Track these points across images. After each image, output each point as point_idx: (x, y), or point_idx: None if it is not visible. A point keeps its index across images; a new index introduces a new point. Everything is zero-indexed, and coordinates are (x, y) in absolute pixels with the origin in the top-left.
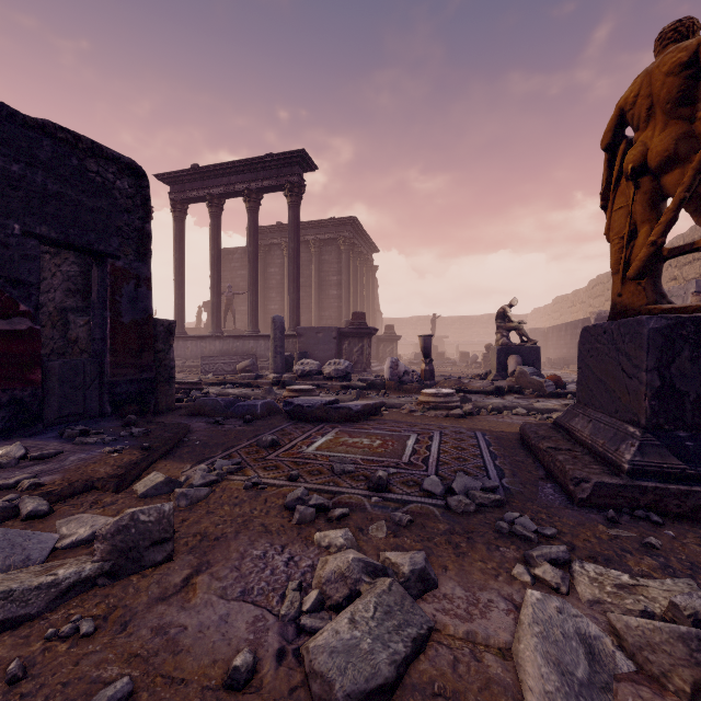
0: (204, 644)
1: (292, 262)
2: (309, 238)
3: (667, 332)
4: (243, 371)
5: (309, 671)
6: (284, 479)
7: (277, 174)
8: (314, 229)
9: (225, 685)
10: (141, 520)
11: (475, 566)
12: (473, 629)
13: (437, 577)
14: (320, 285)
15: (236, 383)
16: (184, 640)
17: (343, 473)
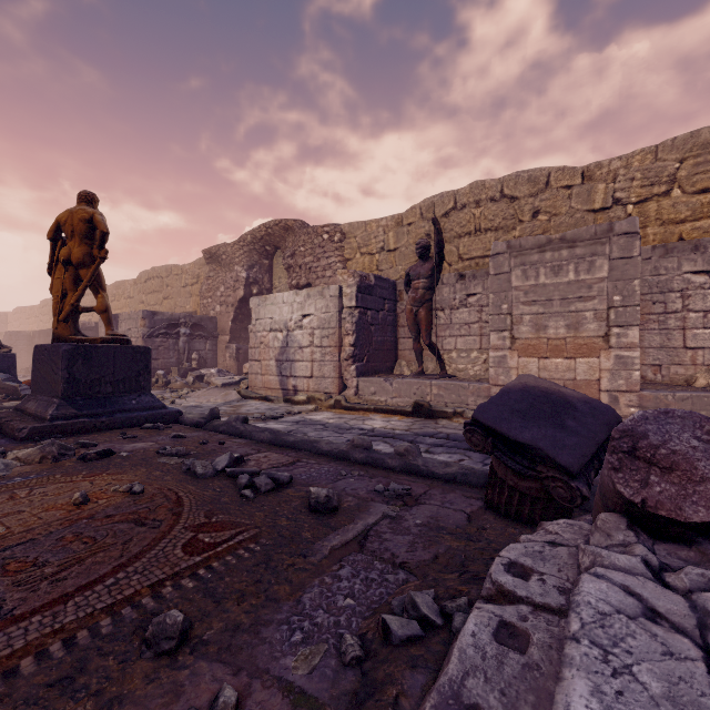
0: None
1: None
2: None
3: (72, 351)
4: None
5: None
6: None
7: None
8: None
9: None
10: None
11: None
12: None
13: None
14: None
15: None
16: None
17: None
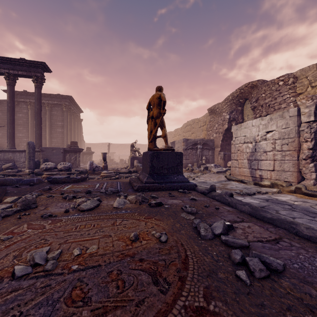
0: (56, 211)
1: (37, 115)
2: (45, 101)
3: (152, 154)
4: (7, 169)
5: (80, 208)
6: (59, 194)
7: (28, 70)
8: (48, 98)
9: (64, 212)
10: (28, 199)
11: (110, 199)
12: (107, 204)
13: (102, 201)
14: (51, 126)
15: (5, 175)
16: (52, 212)
17: (77, 192)
